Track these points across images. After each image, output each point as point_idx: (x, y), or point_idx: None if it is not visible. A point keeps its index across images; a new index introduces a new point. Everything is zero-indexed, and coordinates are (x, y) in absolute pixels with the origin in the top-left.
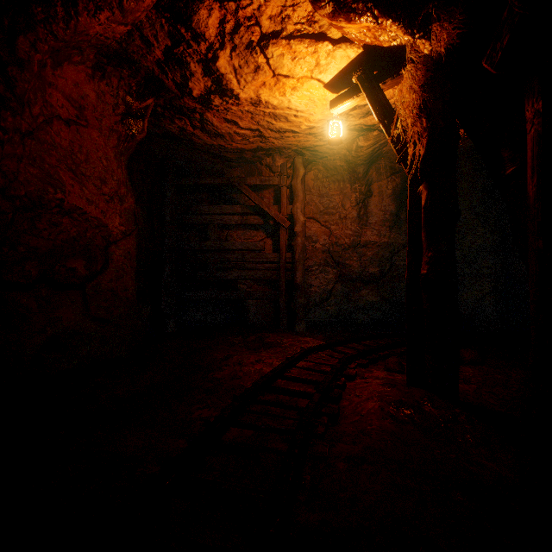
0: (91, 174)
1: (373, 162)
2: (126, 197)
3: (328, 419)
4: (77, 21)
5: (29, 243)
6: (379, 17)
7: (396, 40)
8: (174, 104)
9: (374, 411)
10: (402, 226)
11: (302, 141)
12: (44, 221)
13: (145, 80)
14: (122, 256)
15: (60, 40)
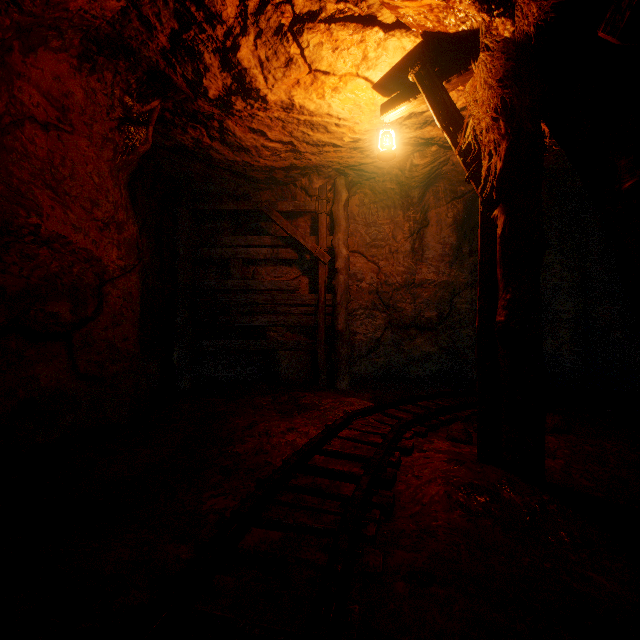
0: (79, 194)
1: (430, 184)
2: (126, 225)
3: (380, 513)
4: None
5: None
6: None
7: (466, 22)
8: (186, 109)
9: (439, 499)
10: (464, 262)
11: (345, 158)
12: (13, 252)
13: (147, 76)
14: (120, 298)
15: (27, 12)
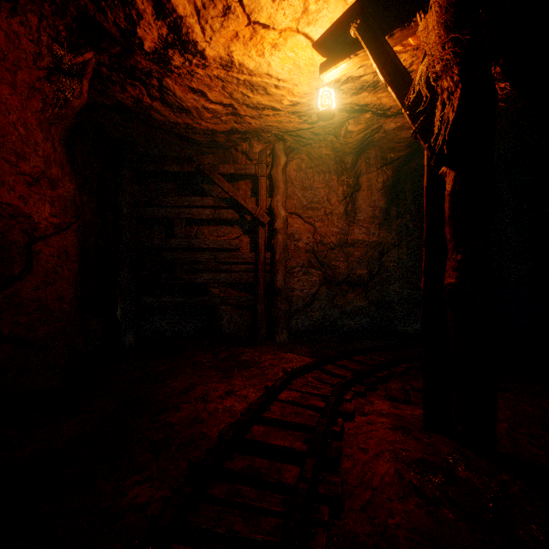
0: None
1: (362, 151)
2: (61, 181)
3: (328, 510)
4: None
5: None
6: None
7: None
8: (123, 64)
9: (390, 480)
10: (392, 224)
11: (283, 123)
12: None
13: (77, 23)
14: (54, 256)
15: None
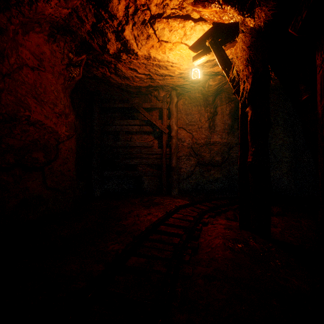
0: (47, 100)
1: (217, 94)
2: (69, 115)
3: (191, 251)
4: (36, 5)
5: (8, 142)
6: (222, 4)
7: (233, 19)
8: (98, 59)
9: (220, 245)
10: (235, 132)
11: (175, 82)
12: (17, 129)
13: (80, 43)
14: (66, 150)
15: (26, 17)
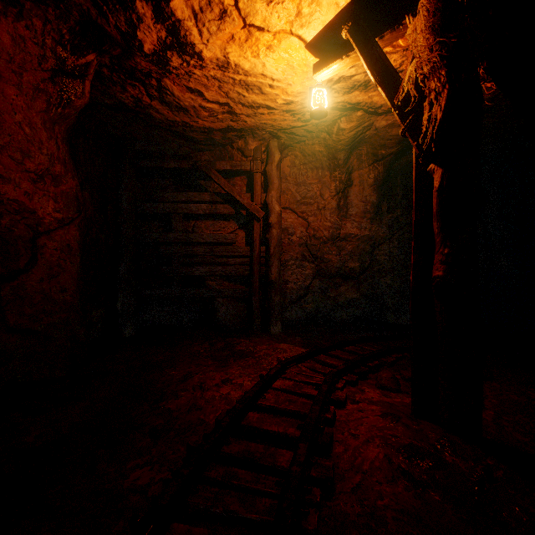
0: (6, 143)
1: (354, 148)
2: (64, 178)
3: (320, 492)
4: None
5: None
6: None
7: None
8: (124, 65)
9: (380, 464)
10: (383, 218)
11: (278, 121)
12: None
13: (80, 26)
14: (57, 250)
15: None
